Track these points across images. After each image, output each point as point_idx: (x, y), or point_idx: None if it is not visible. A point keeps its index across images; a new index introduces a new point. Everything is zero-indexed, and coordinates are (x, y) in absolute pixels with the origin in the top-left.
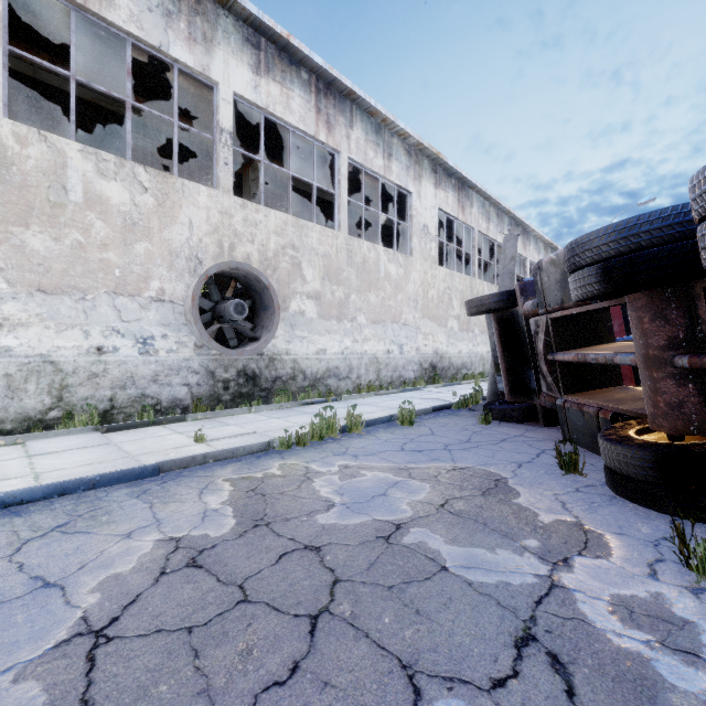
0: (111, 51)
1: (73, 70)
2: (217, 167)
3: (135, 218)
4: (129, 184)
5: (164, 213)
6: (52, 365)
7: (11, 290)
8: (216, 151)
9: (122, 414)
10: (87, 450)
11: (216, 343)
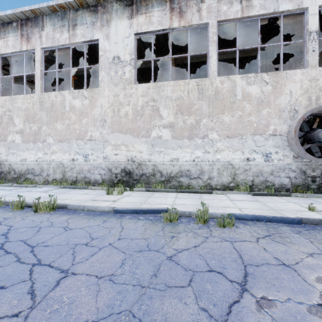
0: (244, 31)
1: (237, 46)
2: (307, 55)
3: (262, 99)
4: (259, 84)
5: (276, 91)
6: (231, 165)
7: (219, 138)
8: (306, 47)
9: (257, 188)
10: (251, 202)
11: (309, 155)
